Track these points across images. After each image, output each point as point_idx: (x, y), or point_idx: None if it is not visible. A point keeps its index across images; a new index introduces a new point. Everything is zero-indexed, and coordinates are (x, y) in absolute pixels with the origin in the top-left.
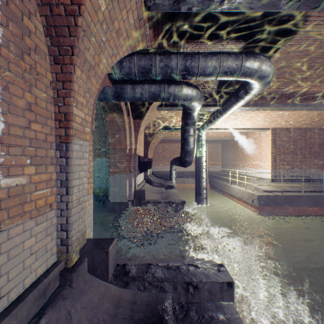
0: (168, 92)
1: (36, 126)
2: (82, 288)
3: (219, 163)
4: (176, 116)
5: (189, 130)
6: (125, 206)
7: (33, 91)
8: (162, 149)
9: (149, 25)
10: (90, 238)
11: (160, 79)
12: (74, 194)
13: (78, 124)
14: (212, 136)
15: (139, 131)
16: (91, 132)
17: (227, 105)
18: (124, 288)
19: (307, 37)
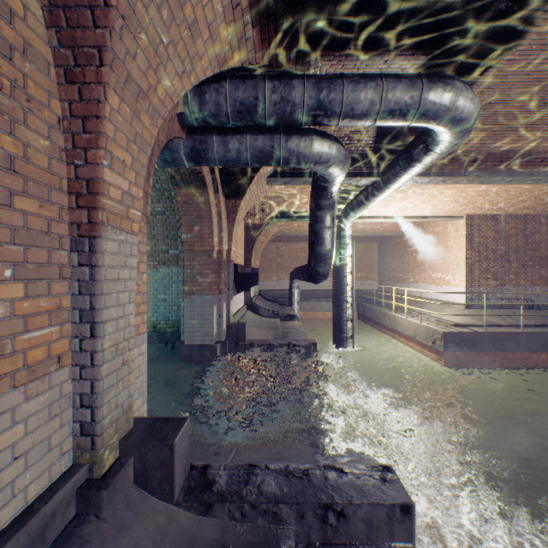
0: (287, 148)
1: (27, 204)
2: (121, 519)
3: (374, 277)
4: (301, 194)
5: (324, 218)
6: (210, 352)
7: (18, 134)
8: (276, 252)
9: (252, 19)
10: (142, 417)
11: (273, 124)
12: (107, 336)
13: (114, 201)
14: (362, 229)
15: (236, 220)
16: (144, 219)
17: (391, 174)
18: (204, 515)
19: (541, 44)
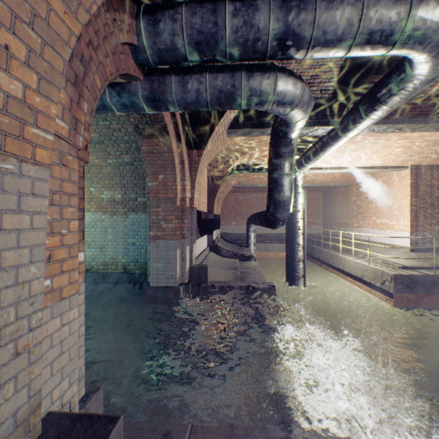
0: (249, 87)
1: None
2: None
3: (320, 222)
4: (258, 147)
5: (283, 165)
6: (174, 293)
7: None
8: (235, 201)
9: None
10: (60, 411)
11: (234, 57)
12: None
13: None
14: (310, 181)
15: (199, 169)
16: (72, 152)
17: (350, 121)
18: None
19: None
